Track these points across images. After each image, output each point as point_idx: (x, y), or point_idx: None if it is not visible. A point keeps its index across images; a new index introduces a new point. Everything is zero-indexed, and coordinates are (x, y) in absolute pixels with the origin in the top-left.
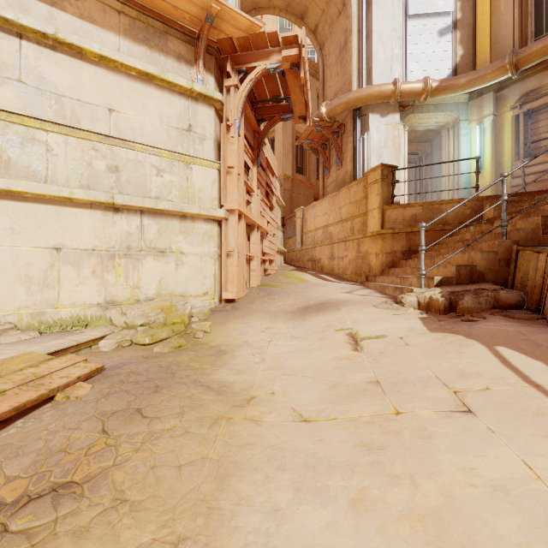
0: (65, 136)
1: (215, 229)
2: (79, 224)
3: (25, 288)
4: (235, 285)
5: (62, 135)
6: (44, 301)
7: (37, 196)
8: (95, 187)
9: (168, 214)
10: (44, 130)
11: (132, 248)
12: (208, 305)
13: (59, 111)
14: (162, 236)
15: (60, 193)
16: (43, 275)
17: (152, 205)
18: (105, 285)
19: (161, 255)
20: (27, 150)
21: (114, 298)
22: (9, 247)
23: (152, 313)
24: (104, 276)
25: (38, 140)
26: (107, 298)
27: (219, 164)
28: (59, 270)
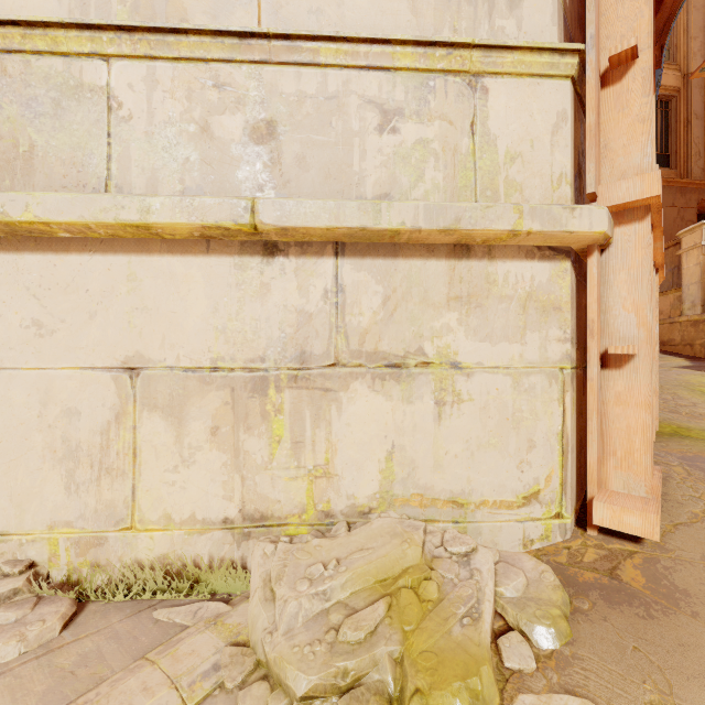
0: (148, 63)
1: (562, 279)
2: (179, 299)
3: (63, 473)
4: (636, 473)
5: (140, 63)
6: (102, 510)
7: (81, 233)
8: (217, 192)
9: (412, 246)
10: (102, 58)
11: (311, 358)
12: (539, 535)
13: (142, 7)
14: (394, 317)
15: (118, 215)
16: (100, 440)
17: (364, 217)
18: (242, 467)
19: (392, 375)
20: (68, 117)
21: (264, 505)
22: (33, 369)
23: (352, 633)
24: (238, 441)
25: (89, 88)
26: (247, 504)
27: (577, 59)
28: (135, 426)
